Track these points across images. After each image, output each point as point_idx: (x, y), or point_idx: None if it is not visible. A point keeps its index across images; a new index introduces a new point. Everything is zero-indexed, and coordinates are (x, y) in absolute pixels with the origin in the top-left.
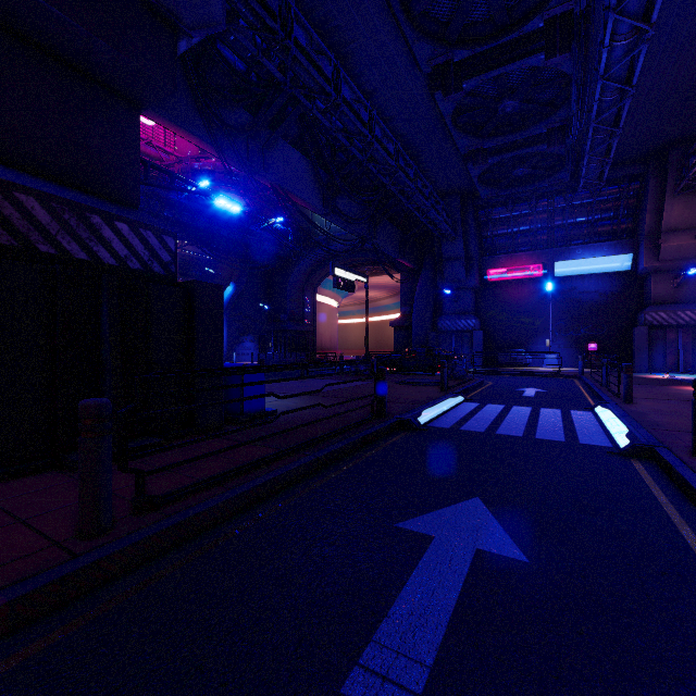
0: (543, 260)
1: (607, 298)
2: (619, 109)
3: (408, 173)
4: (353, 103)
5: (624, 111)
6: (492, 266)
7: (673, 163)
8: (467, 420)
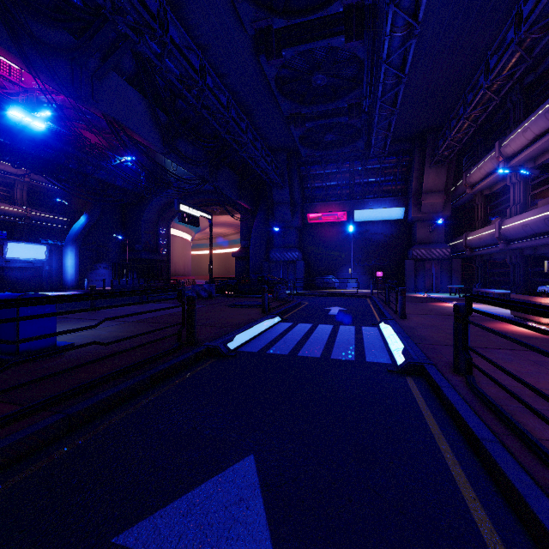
0: (347, 208)
1: (389, 238)
2: (396, 94)
3: (240, 125)
4: (183, 47)
5: (400, 95)
6: (311, 211)
7: (429, 144)
8: (276, 341)
